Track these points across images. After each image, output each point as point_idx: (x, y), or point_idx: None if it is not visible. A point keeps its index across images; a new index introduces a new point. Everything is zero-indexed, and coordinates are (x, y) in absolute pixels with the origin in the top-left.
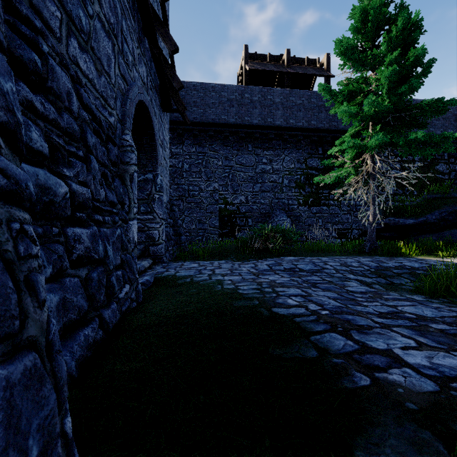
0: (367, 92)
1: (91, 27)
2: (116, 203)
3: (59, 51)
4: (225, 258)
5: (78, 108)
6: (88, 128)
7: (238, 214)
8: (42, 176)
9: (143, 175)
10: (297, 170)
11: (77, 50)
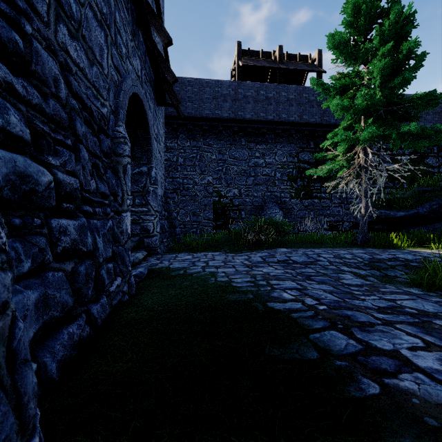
0: (359, 86)
1: (81, 15)
2: (107, 195)
3: (47, 36)
4: (218, 249)
5: (66, 96)
6: (77, 117)
7: (232, 207)
8: (21, 162)
9: (137, 168)
10: (289, 163)
11: (67, 37)
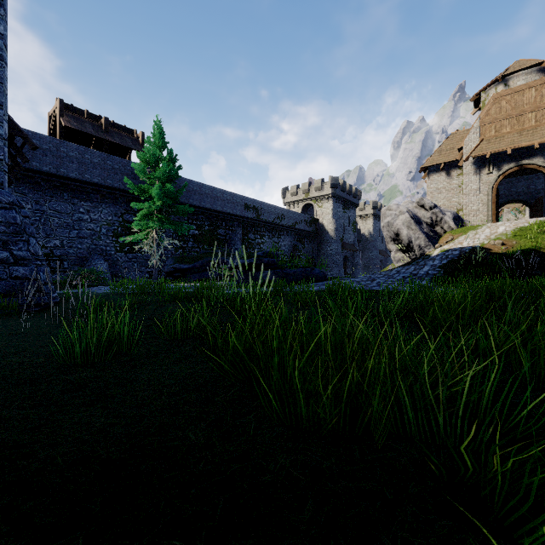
0: None
1: None
2: None
3: None
4: None
5: None
6: None
7: (53, 257)
8: None
9: None
10: (115, 222)
11: None
